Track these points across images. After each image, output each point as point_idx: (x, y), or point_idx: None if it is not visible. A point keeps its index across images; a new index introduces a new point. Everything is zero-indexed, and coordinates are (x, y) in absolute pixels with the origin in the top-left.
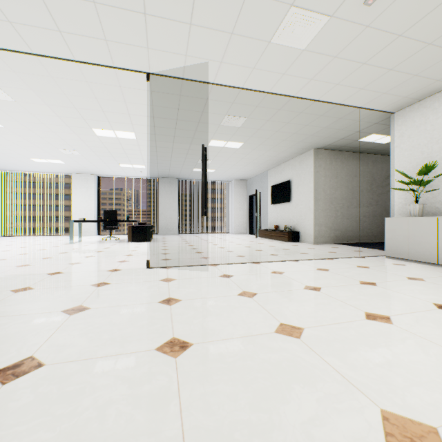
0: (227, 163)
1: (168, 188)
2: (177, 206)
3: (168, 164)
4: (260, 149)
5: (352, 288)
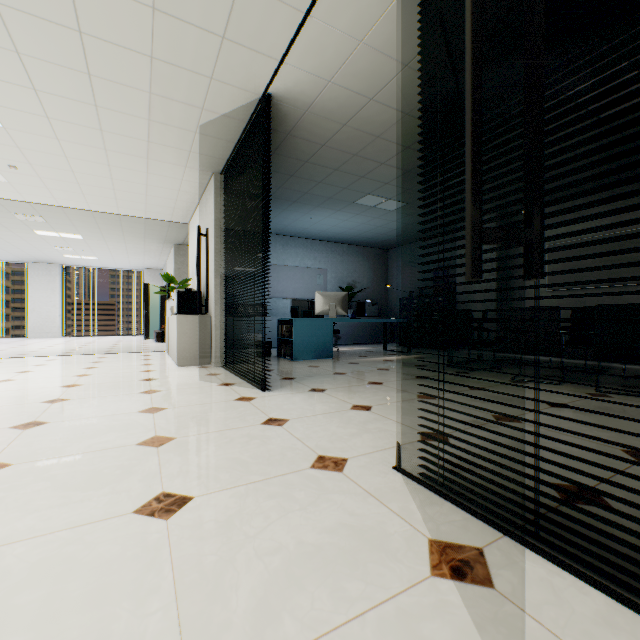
0: (99, 251)
1: (44, 276)
2: (60, 301)
3: (18, 249)
4: (114, 241)
5: (10, 367)
